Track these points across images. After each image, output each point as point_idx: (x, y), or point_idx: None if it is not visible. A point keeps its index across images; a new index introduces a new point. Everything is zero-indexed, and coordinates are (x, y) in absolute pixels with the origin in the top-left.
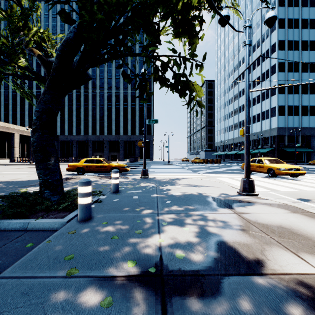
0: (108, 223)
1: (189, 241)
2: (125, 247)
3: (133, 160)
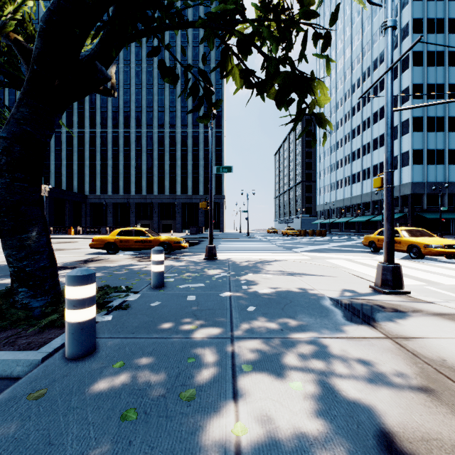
0: (126, 366)
1: (310, 434)
2: None
3: (195, 232)
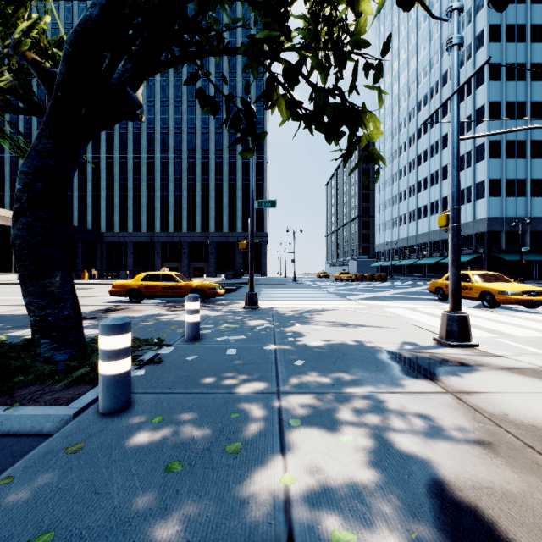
0: (165, 421)
1: (360, 483)
2: (195, 503)
3: (231, 276)
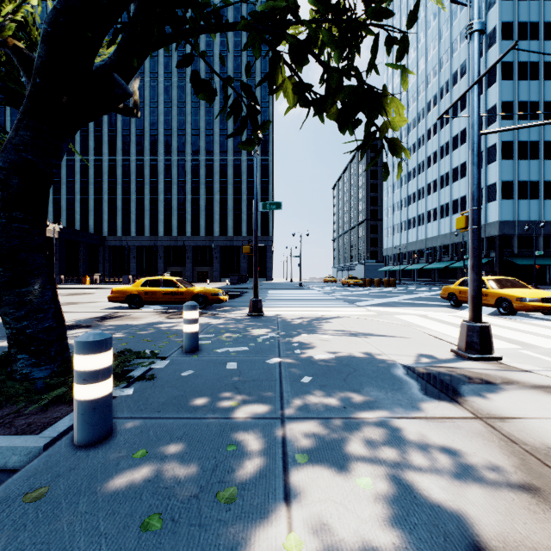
0: (149, 455)
1: (384, 550)
2: None
3: (236, 281)
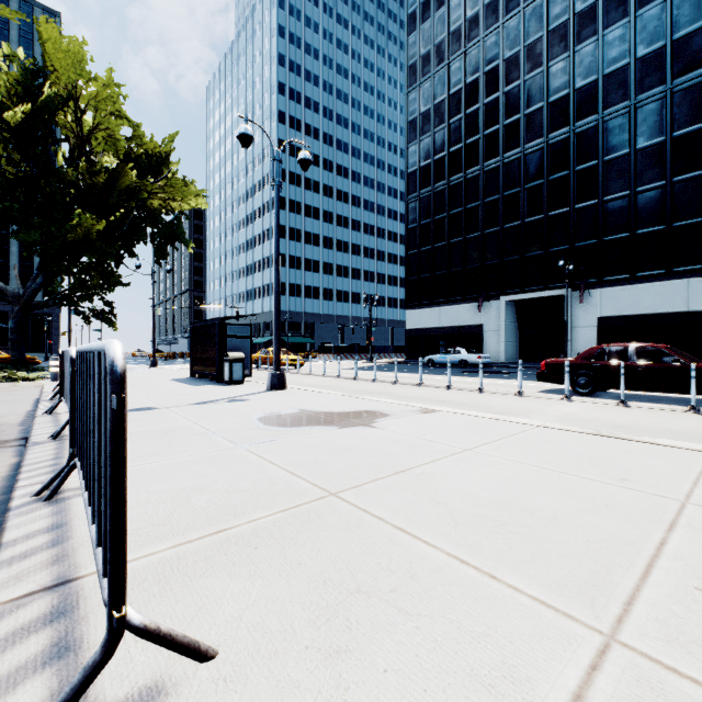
0: None
1: None
2: None
3: None
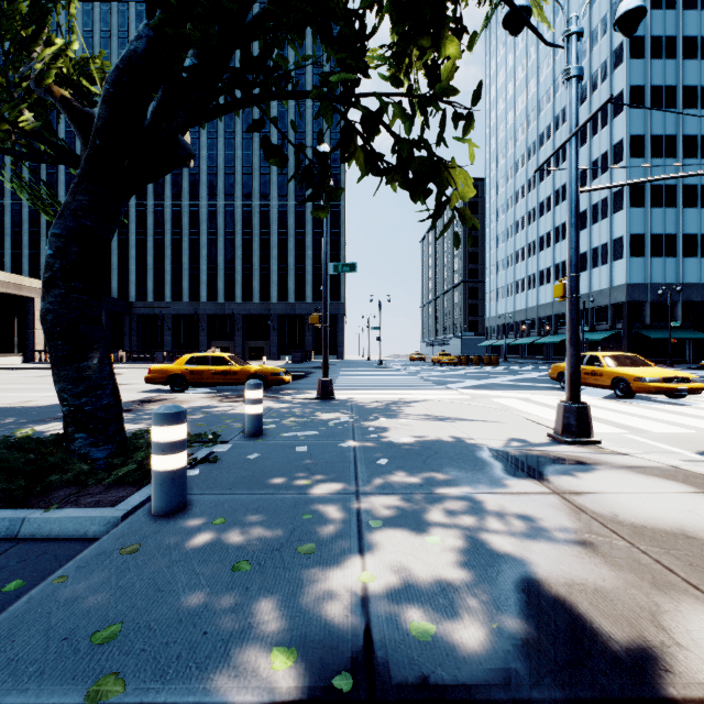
0: (228, 522)
1: (444, 581)
2: (267, 598)
3: (299, 359)
